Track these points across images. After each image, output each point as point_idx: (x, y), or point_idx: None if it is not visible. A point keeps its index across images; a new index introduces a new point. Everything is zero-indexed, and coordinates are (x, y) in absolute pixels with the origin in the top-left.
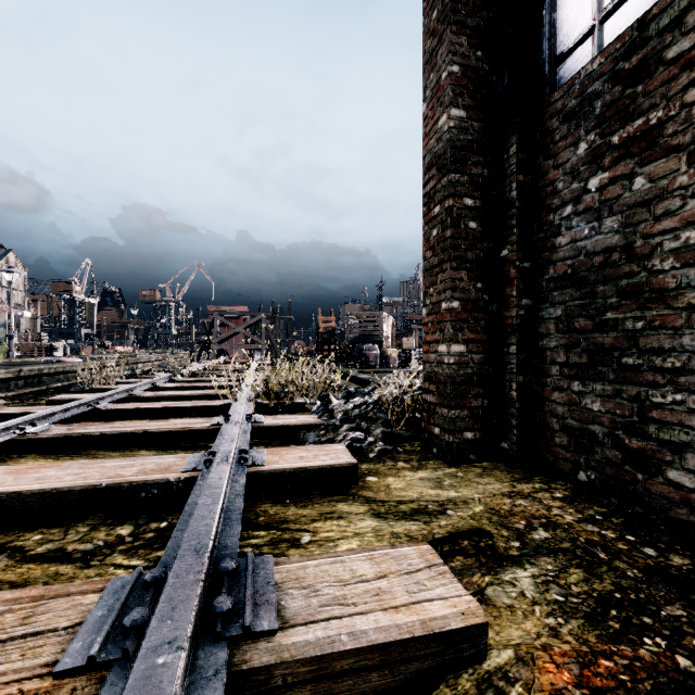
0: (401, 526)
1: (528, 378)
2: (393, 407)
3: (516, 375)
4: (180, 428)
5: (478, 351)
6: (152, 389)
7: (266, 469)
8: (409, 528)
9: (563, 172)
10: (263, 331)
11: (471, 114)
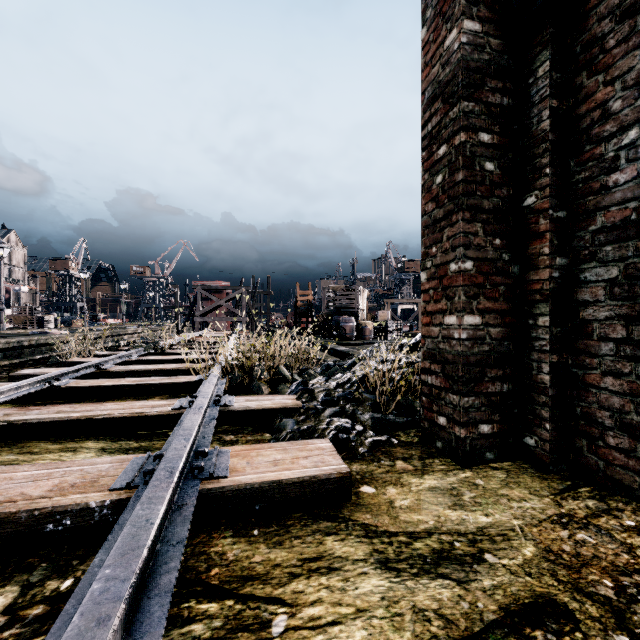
0: (424, 590)
1: (563, 358)
2: (381, 387)
3: (548, 354)
4: (136, 413)
5: (496, 323)
6: (126, 362)
7: (227, 485)
8: (439, 596)
9: (621, 86)
10: (244, 304)
11: (488, 28)
